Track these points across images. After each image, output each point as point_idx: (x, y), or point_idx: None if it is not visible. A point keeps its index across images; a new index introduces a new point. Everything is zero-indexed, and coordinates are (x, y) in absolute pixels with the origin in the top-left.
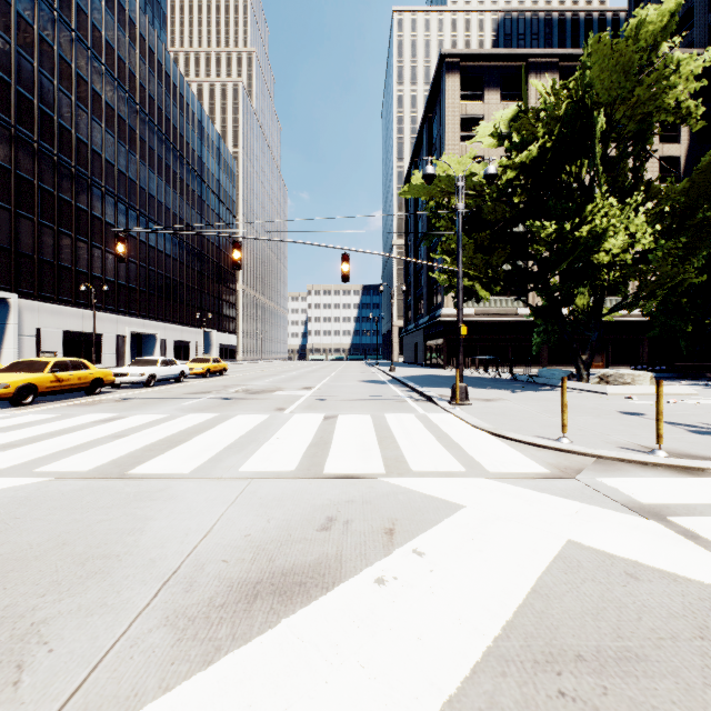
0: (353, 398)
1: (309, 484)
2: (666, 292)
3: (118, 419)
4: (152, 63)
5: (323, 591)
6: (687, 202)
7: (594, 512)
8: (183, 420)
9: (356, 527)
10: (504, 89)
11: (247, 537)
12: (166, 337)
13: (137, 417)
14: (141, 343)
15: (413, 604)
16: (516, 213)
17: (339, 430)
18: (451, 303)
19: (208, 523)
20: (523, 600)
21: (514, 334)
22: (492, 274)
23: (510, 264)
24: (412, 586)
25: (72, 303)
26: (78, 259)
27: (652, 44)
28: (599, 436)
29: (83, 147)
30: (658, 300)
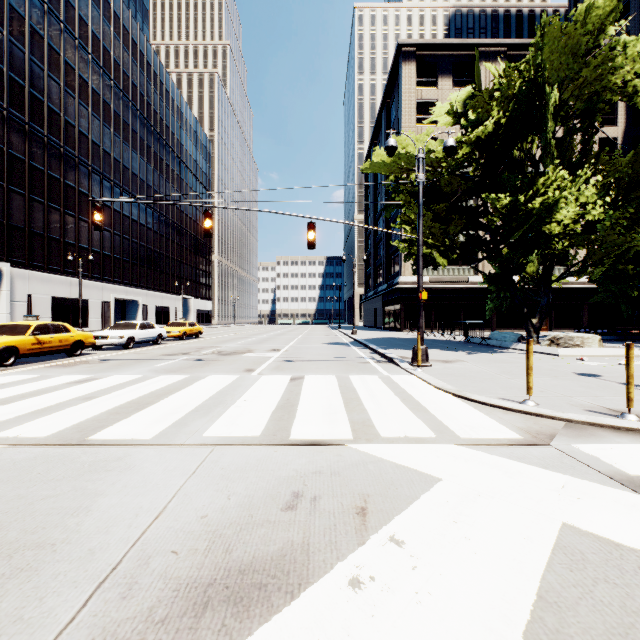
0: (319, 359)
1: (274, 452)
2: (612, 260)
3: (92, 380)
4: (135, 54)
5: (287, 598)
6: (632, 175)
7: (582, 487)
8: (155, 381)
9: (324, 505)
10: (456, 76)
11: (203, 518)
12: (147, 303)
13: (110, 378)
14: (125, 309)
15: (397, 620)
16: (470, 186)
17: (305, 392)
18: (408, 272)
19: (162, 500)
20: (530, 612)
21: (466, 300)
22: (449, 243)
23: (464, 235)
24: (394, 590)
25: (61, 272)
26: (66, 231)
27: (600, 26)
28: (562, 398)
29: (71, 129)
30: (606, 267)
